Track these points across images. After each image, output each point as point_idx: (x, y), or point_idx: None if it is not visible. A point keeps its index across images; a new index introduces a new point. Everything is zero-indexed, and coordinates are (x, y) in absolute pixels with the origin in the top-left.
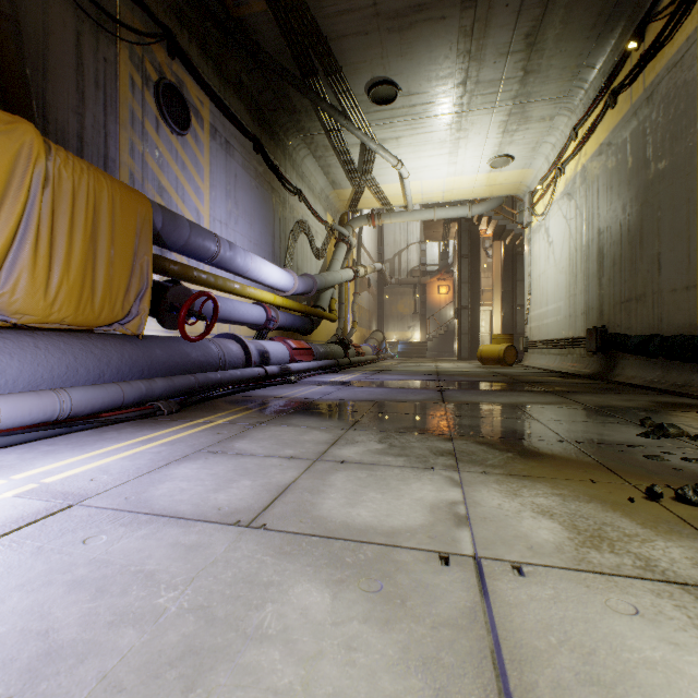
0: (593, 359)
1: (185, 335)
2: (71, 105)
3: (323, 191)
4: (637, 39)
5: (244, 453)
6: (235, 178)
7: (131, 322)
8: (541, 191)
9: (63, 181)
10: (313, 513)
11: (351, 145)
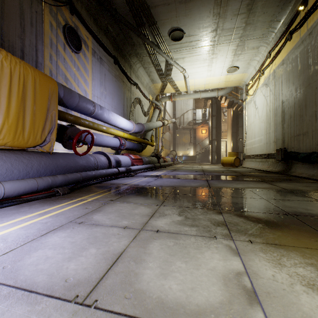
0: (279, 164)
1: (76, 152)
2: (17, 33)
3: (147, 84)
4: (303, 5)
5: (97, 223)
6: (104, 76)
7: (46, 145)
8: (251, 83)
9: (4, 68)
10: (135, 285)
11: (161, 61)
